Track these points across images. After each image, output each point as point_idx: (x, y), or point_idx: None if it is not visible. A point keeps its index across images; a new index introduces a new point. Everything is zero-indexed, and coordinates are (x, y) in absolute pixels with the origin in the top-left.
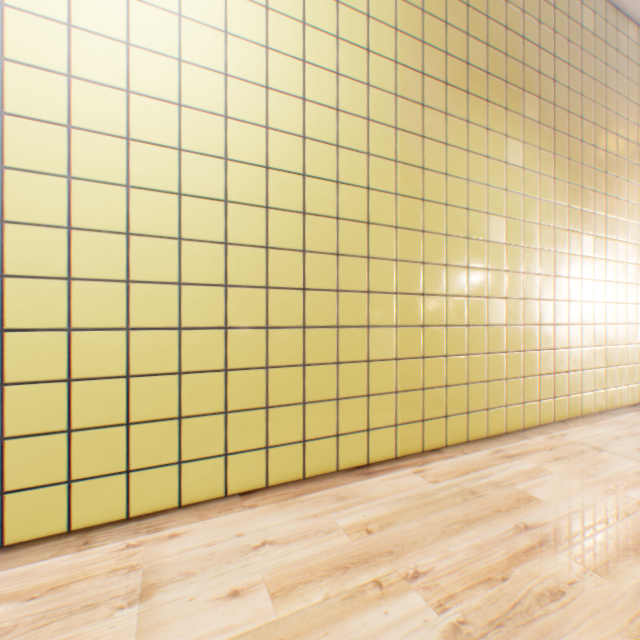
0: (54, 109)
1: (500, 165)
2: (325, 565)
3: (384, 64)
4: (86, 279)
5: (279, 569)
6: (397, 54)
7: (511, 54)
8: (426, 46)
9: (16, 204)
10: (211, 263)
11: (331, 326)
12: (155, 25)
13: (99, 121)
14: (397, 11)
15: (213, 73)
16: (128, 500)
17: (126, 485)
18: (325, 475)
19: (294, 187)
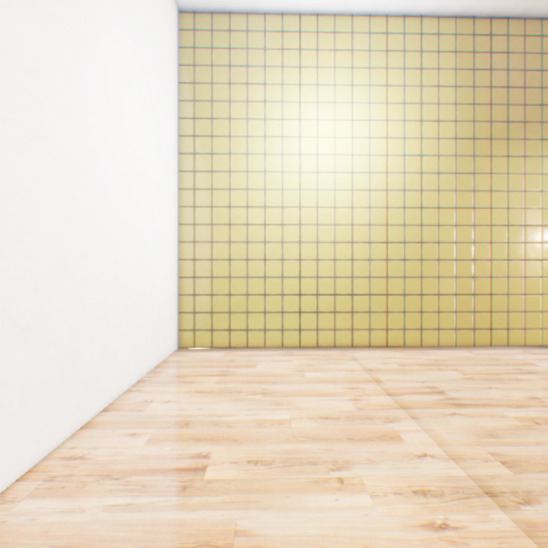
0: (313, 202)
1: (535, 176)
2: (417, 363)
3: (447, 142)
4: (321, 260)
5: (398, 362)
6: (456, 134)
7: (546, 103)
8: (475, 123)
9: (303, 236)
10: (363, 251)
11: (417, 277)
12: (343, 162)
13: (325, 203)
14: (456, 111)
15: (364, 174)
16: (334, 340)
17: (333, 334)
18: (414, 347)
19: (398, 214)
